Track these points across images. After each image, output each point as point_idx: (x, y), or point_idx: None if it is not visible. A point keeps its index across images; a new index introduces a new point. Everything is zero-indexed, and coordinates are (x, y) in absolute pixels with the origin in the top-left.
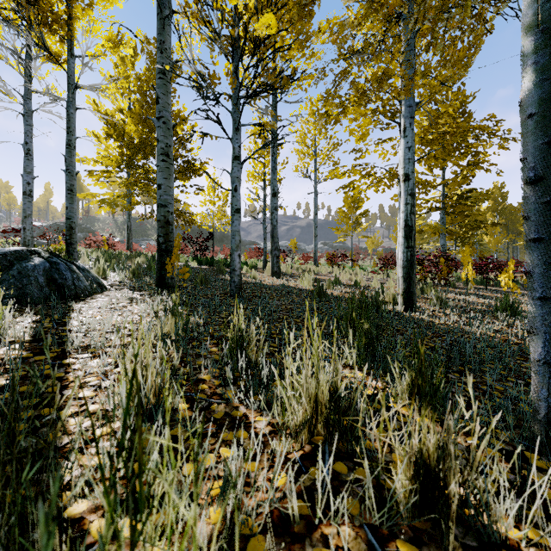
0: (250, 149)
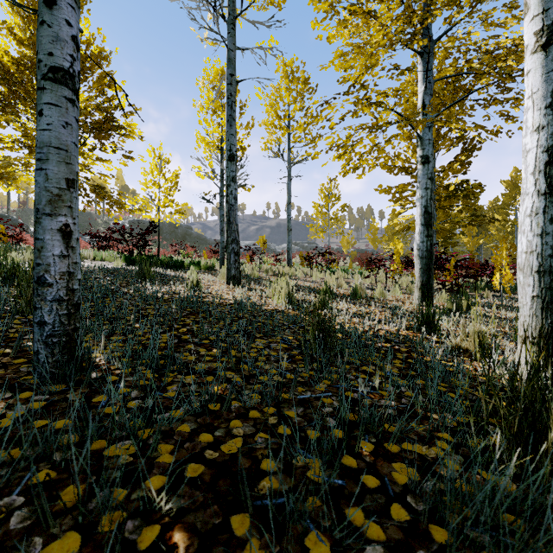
0: (200, 104)
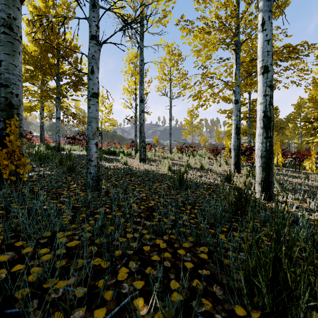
0: (125, 71)
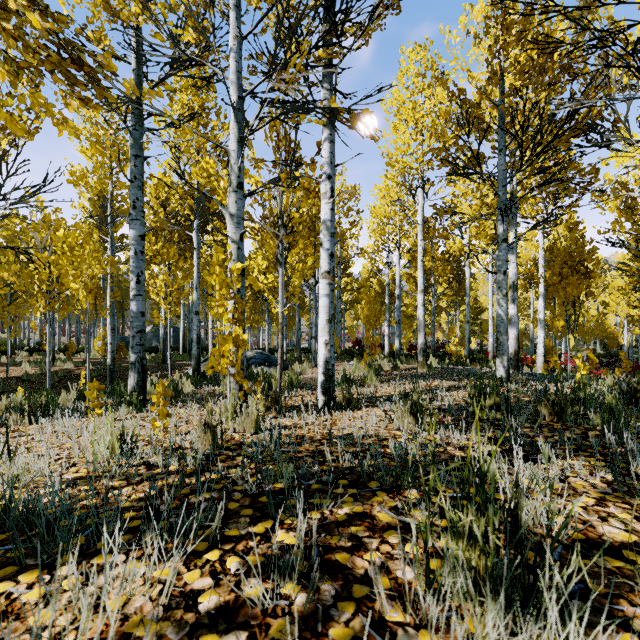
0: None
